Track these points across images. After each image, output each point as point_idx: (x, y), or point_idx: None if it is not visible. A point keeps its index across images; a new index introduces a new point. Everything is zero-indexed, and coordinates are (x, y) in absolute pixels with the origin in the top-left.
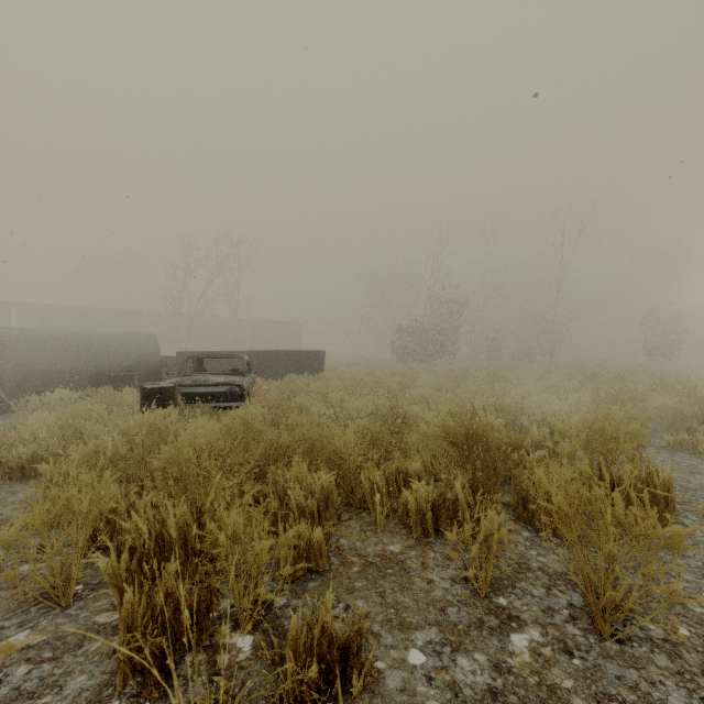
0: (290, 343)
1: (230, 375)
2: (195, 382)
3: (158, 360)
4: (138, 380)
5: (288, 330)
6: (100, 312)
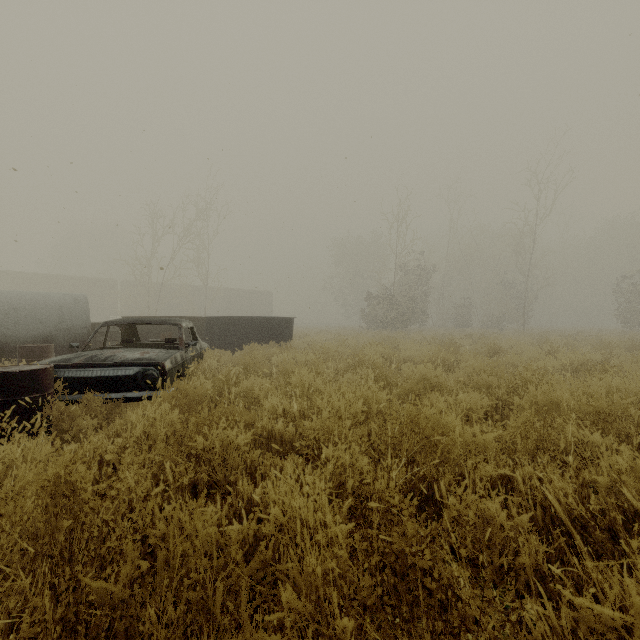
0: (263, 311)
1: (157, 348)
2: (88, 360)
3: (86, 327)
4: (57, 351)
5: (261, 298)
6: (74, 280)
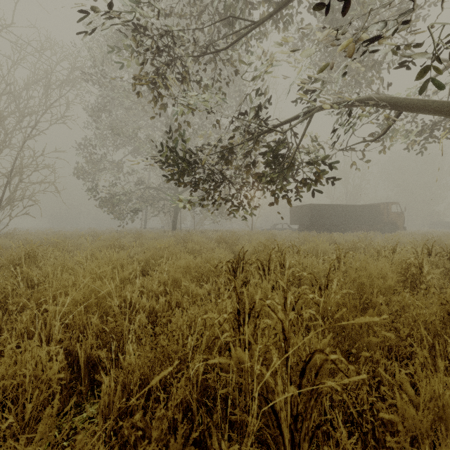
0: None
1: None
2: None
3: None
4: None
5: None
6: None
